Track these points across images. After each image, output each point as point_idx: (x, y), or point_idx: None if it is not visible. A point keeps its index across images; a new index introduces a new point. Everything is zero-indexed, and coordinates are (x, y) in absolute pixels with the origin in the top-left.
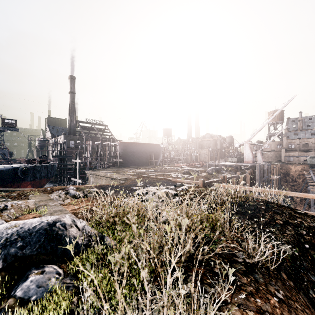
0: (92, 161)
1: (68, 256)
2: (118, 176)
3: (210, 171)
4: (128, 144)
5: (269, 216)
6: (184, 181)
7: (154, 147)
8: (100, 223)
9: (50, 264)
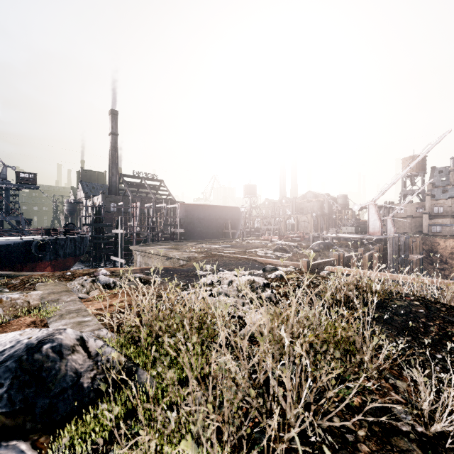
0: (141, 232)
1: (58, 417)
2: (177, 254)
3: (317, 246)
4: (192, 207)
5: (438, 329)
6: (278, 262)
7: (231, 211)
8: (138, 336)
9: (15, 437)
